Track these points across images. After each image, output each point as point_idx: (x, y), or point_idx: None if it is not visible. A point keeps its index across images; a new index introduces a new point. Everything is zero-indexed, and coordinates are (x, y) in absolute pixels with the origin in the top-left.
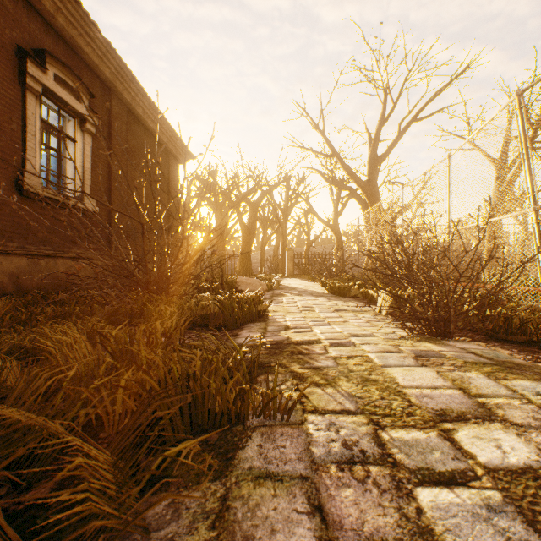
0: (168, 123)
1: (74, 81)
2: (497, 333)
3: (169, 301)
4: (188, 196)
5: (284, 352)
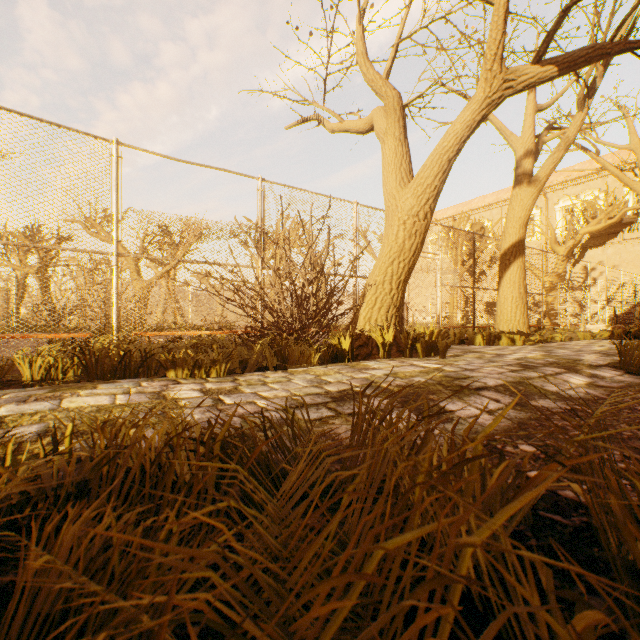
0: None
1: None
2: None
3: None
4: None
5: None
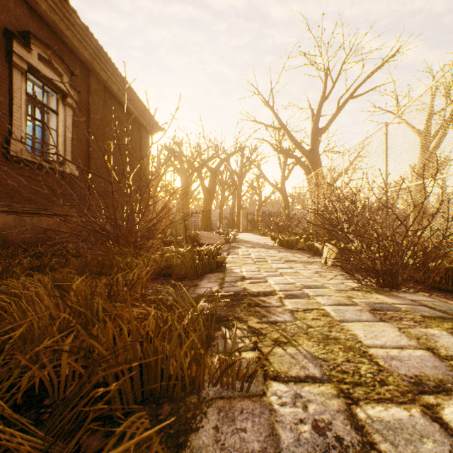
0: (140, 100)
1: (56, 61)
2: (438, 284)
3: (135, 253)
4: (158, 163)
5: (241, 305)
